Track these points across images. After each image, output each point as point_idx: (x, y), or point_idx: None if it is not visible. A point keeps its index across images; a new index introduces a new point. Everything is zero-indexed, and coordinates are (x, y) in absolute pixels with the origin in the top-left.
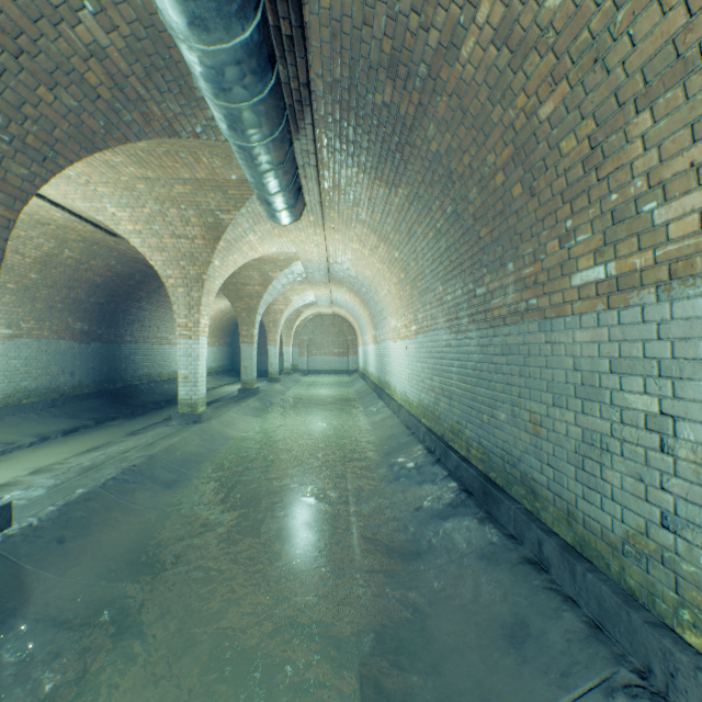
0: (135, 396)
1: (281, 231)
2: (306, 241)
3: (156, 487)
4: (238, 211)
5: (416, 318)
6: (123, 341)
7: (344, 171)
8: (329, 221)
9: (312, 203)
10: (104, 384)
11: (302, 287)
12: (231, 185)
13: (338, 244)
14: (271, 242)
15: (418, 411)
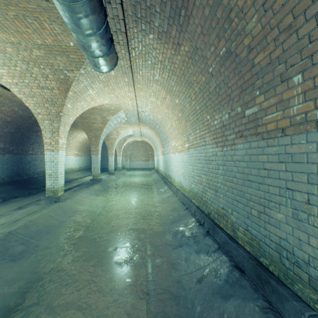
0: (34, 183)
1: (109, 89)
2: (124, 96)
3: (1, 261)
4: (78, 70)
5: (188, 139)
6: (27, 153)
7: (145, 38)
8: (137, 82)
9: (125, 67)
10: (15, 177)
11: (125, 126)
12: (71, 51)
13: (143, 98)
14: (104, 97)
15: (189, 195)
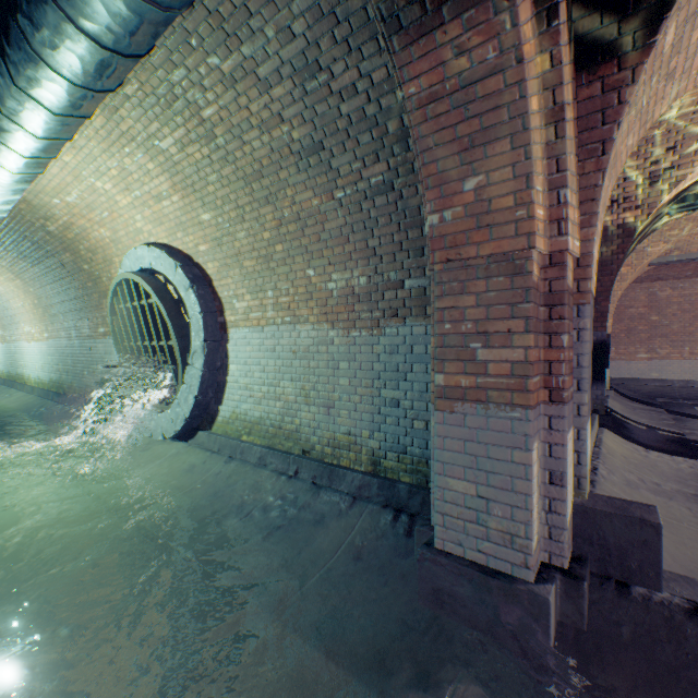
0: None
1: None
2: None
3: None
4: None
5: (49, 329)
6: None
7: None
8: None
9: None
10: None
11: None
12: None
13: None
14: None
15: (50, 386)
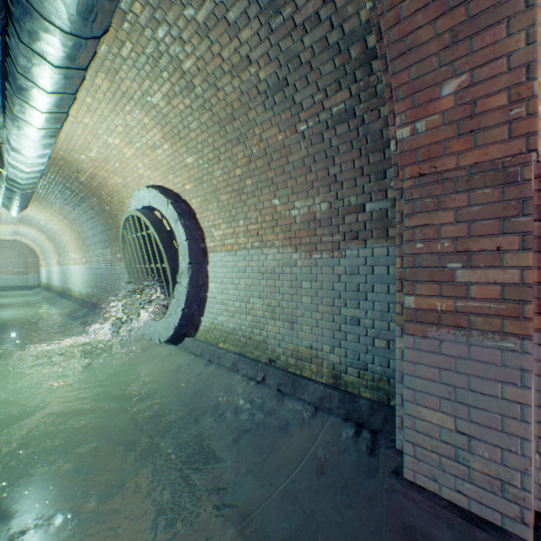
0: None
1: None
2: None
3: None
4: None
5: (86, 256)
6: None
7: (48, 196)
8: (33, 203)
9: None
10: None
11: None
12: None
13: (36, 211)
14: None
15: (87, 297)
